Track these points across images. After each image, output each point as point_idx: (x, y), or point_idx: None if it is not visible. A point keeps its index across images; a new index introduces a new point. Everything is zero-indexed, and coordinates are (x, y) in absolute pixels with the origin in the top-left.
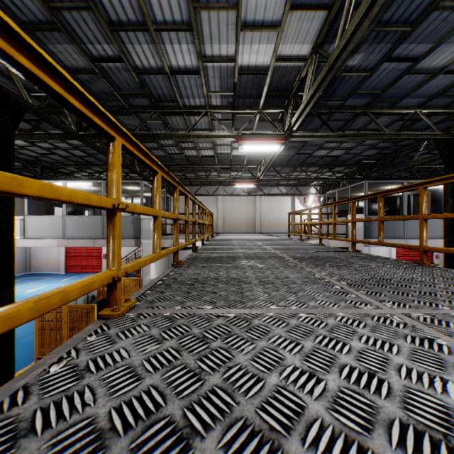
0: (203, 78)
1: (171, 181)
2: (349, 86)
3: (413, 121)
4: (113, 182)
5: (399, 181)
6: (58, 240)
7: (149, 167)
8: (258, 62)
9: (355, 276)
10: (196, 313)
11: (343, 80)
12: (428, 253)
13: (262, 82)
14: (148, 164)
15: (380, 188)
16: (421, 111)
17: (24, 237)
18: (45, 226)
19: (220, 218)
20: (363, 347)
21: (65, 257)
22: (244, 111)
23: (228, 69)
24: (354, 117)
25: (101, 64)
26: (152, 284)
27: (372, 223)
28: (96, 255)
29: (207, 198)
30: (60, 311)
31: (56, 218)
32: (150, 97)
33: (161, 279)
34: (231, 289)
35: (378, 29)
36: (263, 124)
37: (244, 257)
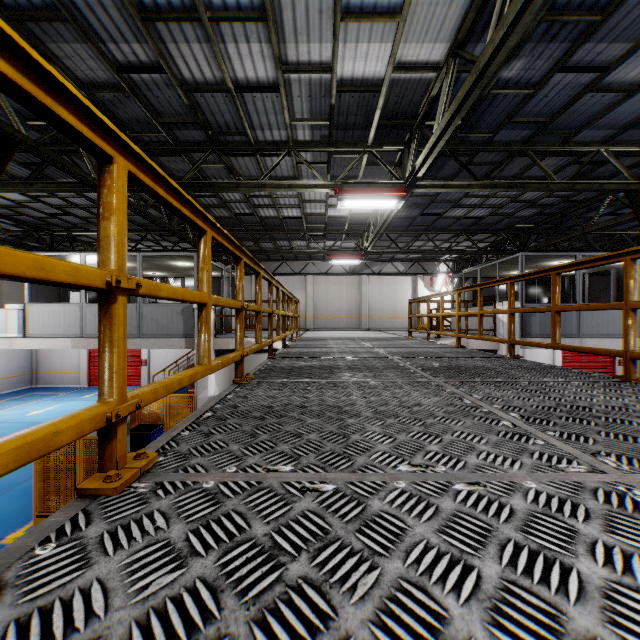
0: (284, 98)
1: (230, 249)
2: (502, 110)
3: (594, 165)
4: (110, 240)
5: (571, 253)
6: (74, 340)
7: (189, 220)
8: (367, 73)
9: (529, 401)
10: (262, 483)
11: (494, 101)
12: (608, 358)
13: (372, 105)
14: (187, 215)
15: (542, 264)
16: (606, 149)
17: (24, 335)
18: (55, 319)
19: (310, 308)
20: (608, 580)
21: (88, 363)
22: (345, 150)
23: (321, 83)
24: (507, 159)
25: (130, 75)
26: (194, 418)
27: (531, 314)
28: (133, 360)
29: (291, 278)
30: (72, 445)
31: (71, 307)
32: (206, 128)
33: (211, 408)
34: (327, 428)
35: (551, 19)
36: (373, 169)
37: (346, 368)
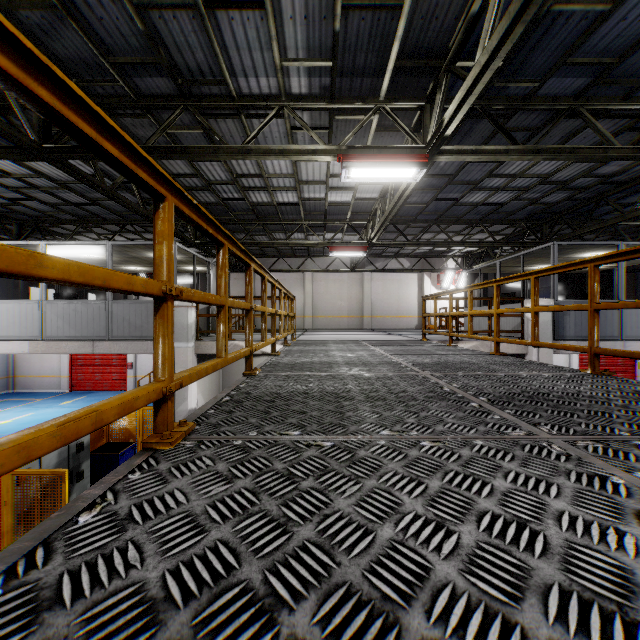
0: (271, 20)
1: (111, 152)
2: (558, 45)
3: None
4: None
5: (611, 242)
6: (32, 343)
7: None
8: None
9: None
10: None
11: (550, 29)
12: (628, 360)
13: (388, 34)
14: None
15: (571, 256)
16: None
17: None
18: (10, 319)
19: (308, 307)
20: None
21: (69, 366)
22: (351, 106)
23: None
24: (549, 122)
25: None
26: None
27: (564, 313)
28: (118, 363)
29: (289, 275)
30: None
31: (28, 305)
32: (173, 73)
33: None
34: None
35: None
36: (383, 138)
37: (363, 398)
